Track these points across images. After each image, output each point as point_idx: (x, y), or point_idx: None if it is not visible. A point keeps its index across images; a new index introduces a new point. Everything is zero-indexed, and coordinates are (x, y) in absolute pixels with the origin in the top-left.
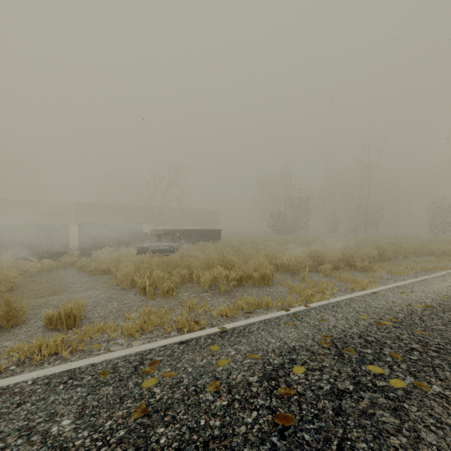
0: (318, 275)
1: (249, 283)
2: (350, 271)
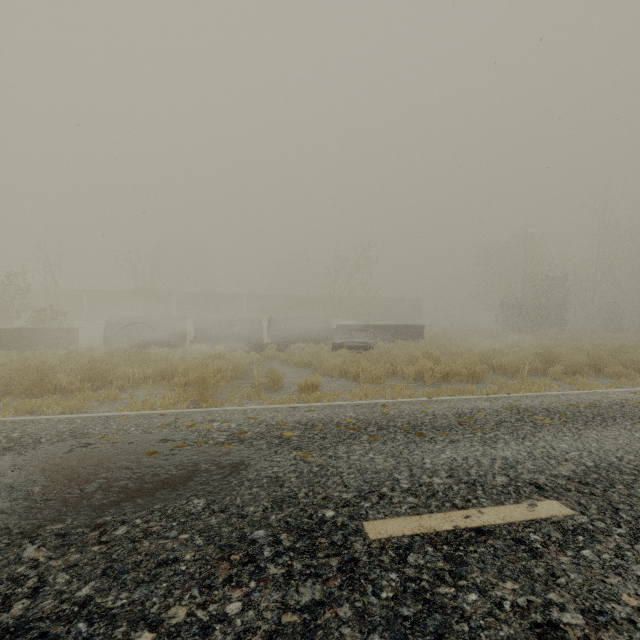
0: (546, 378)
1: (455, 379)
2: (595, 378)
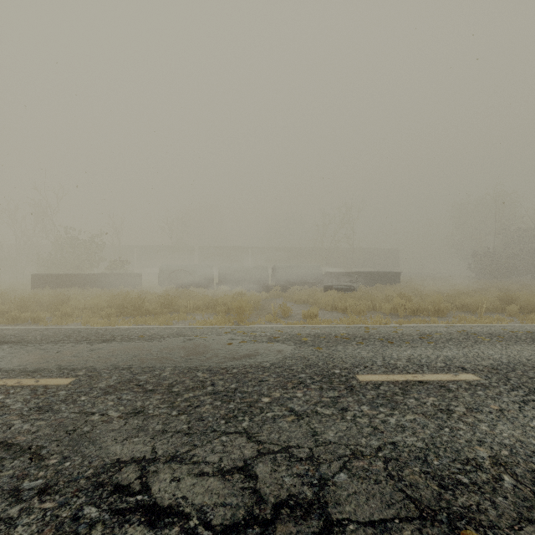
0: (503, 315)
1: (424, 314)
2: None
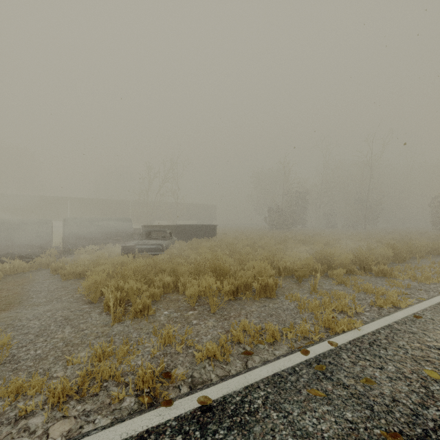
0: (329, 281)
1: (247, 295)
2: (366, 276)
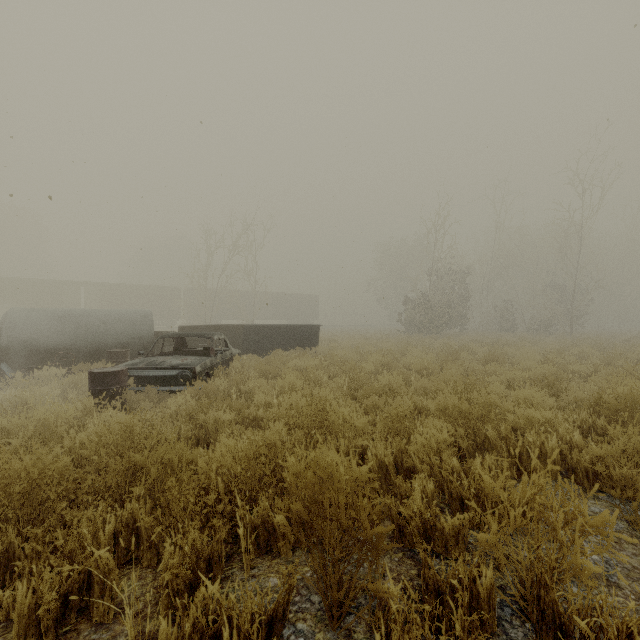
0: None
1: None
2: None
